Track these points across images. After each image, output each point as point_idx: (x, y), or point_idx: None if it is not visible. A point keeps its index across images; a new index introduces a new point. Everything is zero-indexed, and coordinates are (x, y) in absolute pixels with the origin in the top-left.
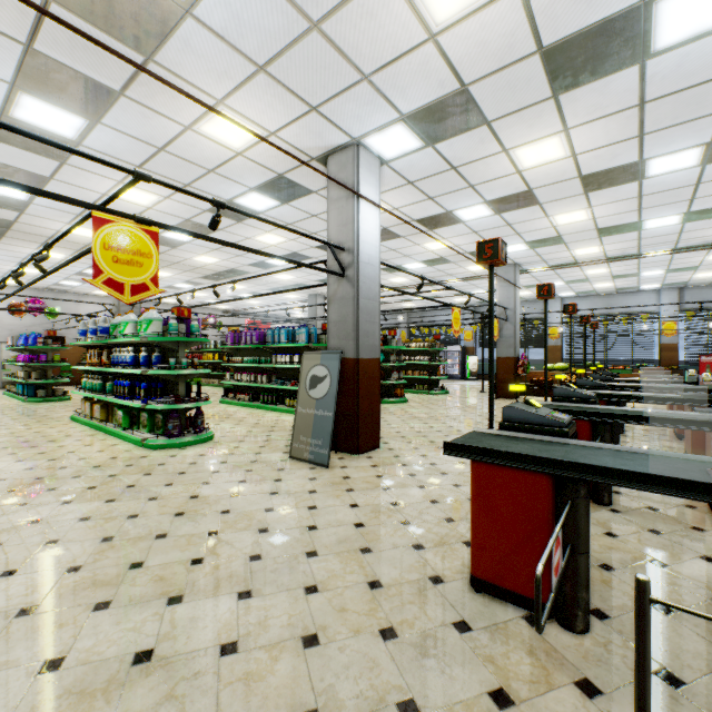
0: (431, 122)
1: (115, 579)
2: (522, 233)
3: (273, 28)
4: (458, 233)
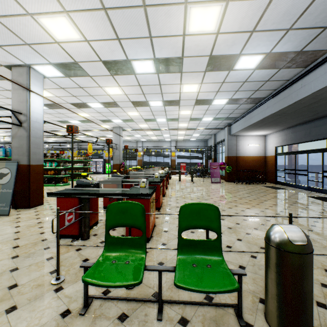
0: (65, 69)
1: None
2: (118, 116)
3: None
4: (92, 111)
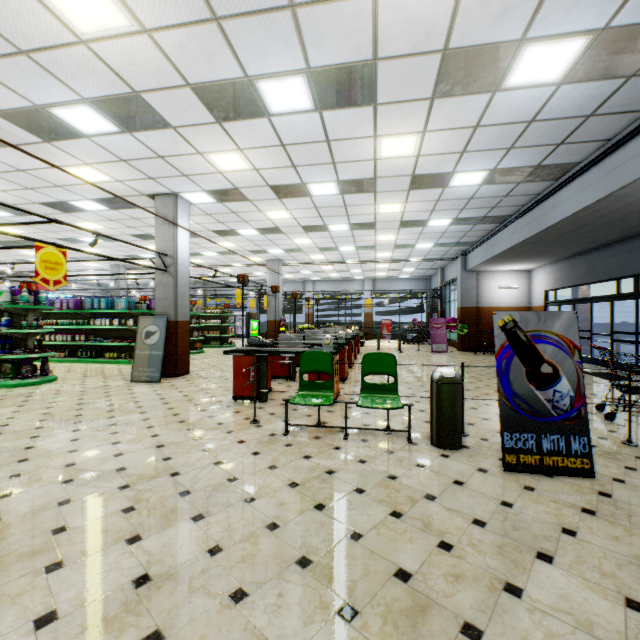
0: (220, 195)
1: (73, 418)
2: (279, 244)
3: (137, 152)
4: (240, 240)
